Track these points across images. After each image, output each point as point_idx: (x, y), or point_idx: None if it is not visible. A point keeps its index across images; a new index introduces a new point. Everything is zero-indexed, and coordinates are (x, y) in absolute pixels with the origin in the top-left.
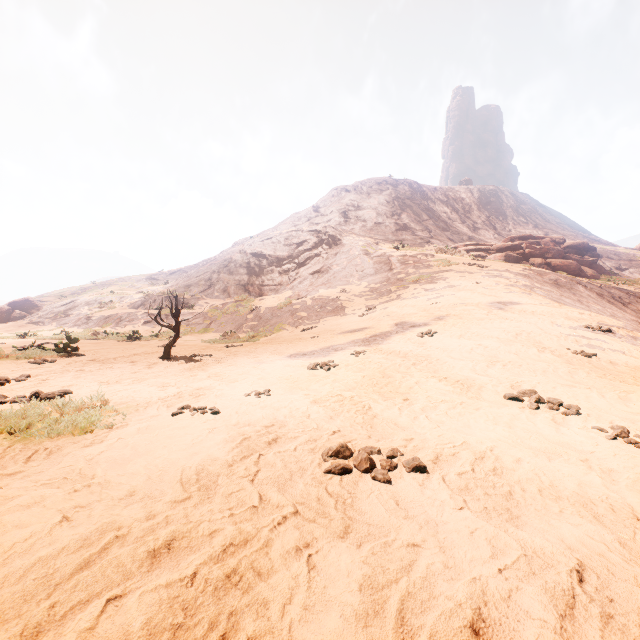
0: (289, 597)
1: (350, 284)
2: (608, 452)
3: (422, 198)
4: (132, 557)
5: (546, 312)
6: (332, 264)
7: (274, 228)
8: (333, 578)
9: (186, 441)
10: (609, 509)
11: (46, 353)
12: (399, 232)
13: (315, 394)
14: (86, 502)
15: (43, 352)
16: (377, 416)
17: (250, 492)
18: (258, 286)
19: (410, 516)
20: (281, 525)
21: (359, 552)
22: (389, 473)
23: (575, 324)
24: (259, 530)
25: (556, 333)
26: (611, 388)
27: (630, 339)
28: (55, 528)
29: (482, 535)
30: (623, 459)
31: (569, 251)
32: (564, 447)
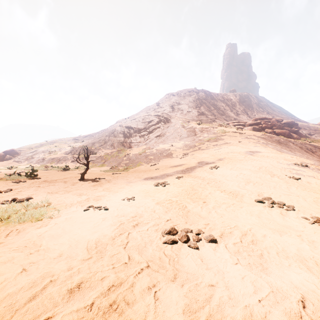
0: (144, 318)
1: (175, 142)
2: (311, 231)
3: (211, 99)
4: (59, 293)
5: (274, 156)
6: (166, 132)
7: (137, 114)
8: (168, 306)
9: (90, 225)
10: (315, 264)
11: (21, 177)
12: (199, 116)
13: (157, 199)
14: (36, 260)
15: (19, 177)
16: (190, 211)
17: (123, 254)
18: (129, 143)
19: (209, 268)
20: (140, 274)
21: (182, 289)
22: (197, 243)
23: (289, 162)
24: (128, 277)
25: (279, 167)
26: (309, 196)
27: (317, 170)
28: (18, 276)
29: (248, 279)
30: (319, 235)
31: (285, 125)
32: (288, 228)
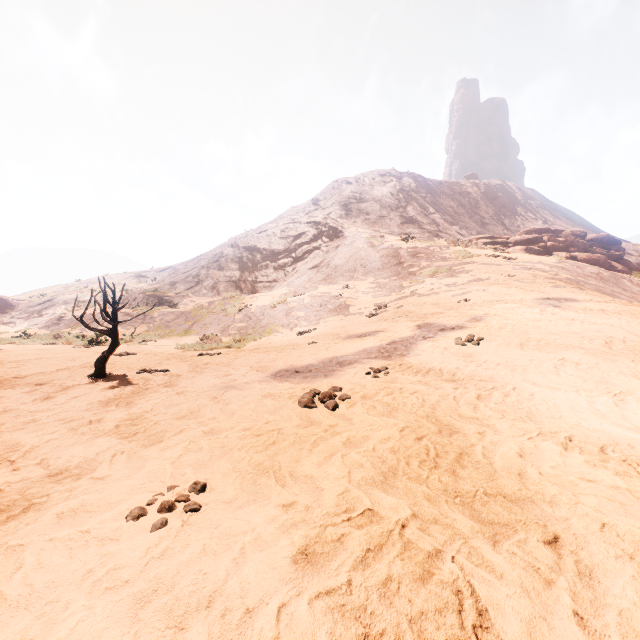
0: None
1: (354, 279)
2: None
3: (427, 192)
4: None
5: (621, 311)
6: (333, 258)
7: (271, 222)
8: None
9: None
10: None
11: None
12: (405, 225)
13: (308, 502)
14: None
15: None
16: None
17: None
18: (251, 283)
19: None
20: None
21: None
22: None
23: None
24: None
25: None
26: None
27: None
28: None
29: None
30: None
31: (592, 245)
32: None
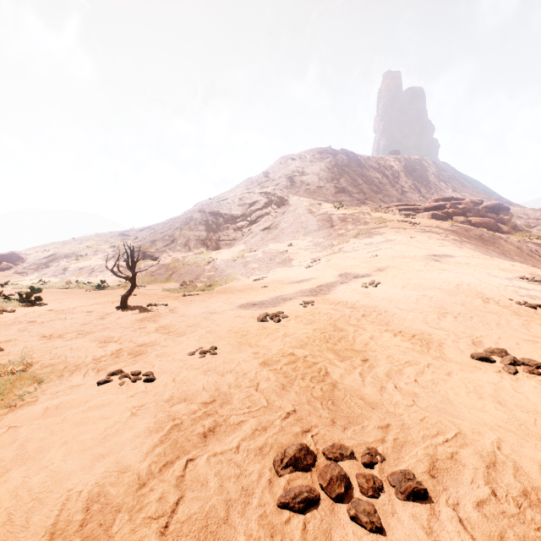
0: None
1: (296, 239)
2: None
3: (357, 166)
4: None
5: (480, 264)
6: (280, 221)
7: (230, 191)
8: None
9: (96, 432)
10: None
11: (9, 303)
12: (338, 194)
13: (265, 352)
14: None
15: (6, 302)
16: (337, 385)
17: None
18: (215, 241)
19: None
20: None
21: None
22: (374, 504)
23: (510, 275)
24: None
25: (495, 284)
26: None
27: None
28: None
29: None
30: None
31: (487, 211)
32: None
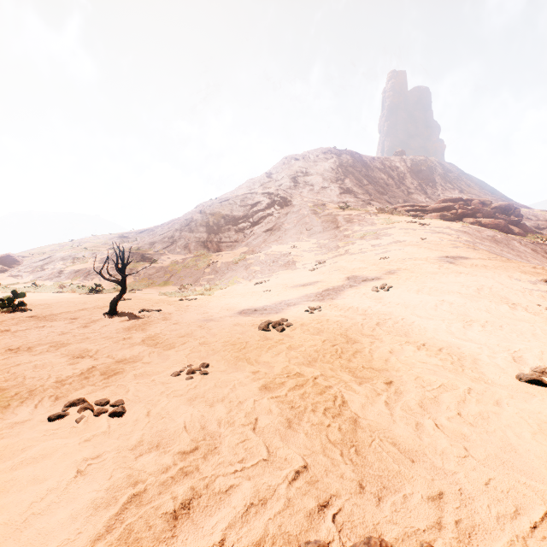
0: None
1: (300, 240)
2: None
3: (362, 166)
4: None
5: (498, 266)
6: (283, 223)
7: (232, 192)
8: None
9: (14, 511)
10: None
11: None
12: (343, 195)
13: (266, 371)
14: None
15: None
16: (359, 421)
17: None
18: (216, 243)
19: None
20: None
21: None
22: None
23: (533, 278)
24: None
25: (518, 288)
26: None
27: None
28: None
29: None
30: None
31: (496, 212)
32: None
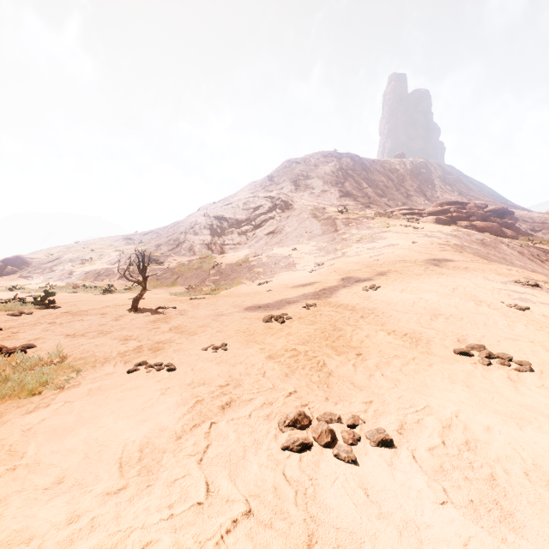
0: None
1: (300, 243)
2: None
3: (362, 169)
4: None
5: (477, 268)
6: (284, 226)
7: (234, 195)
8: None
9: (135, 405)
10: None
11: (25, 306)
12: (343, 198)
13: (270, 348)
14: (4, 494)
15: (22, 305)
16: (332, 373)
17: (196, 480)
18: (220, 245)
19: (384, 514)
20: (230, 534)
21: None
22: (352, 448)
23: (505, 279)
24: (202, 545)
25: (489, 287)
26: None
27: None
28: None
29: (479, 548)
30: None
31: (491, 215)
32: (530, 410)
